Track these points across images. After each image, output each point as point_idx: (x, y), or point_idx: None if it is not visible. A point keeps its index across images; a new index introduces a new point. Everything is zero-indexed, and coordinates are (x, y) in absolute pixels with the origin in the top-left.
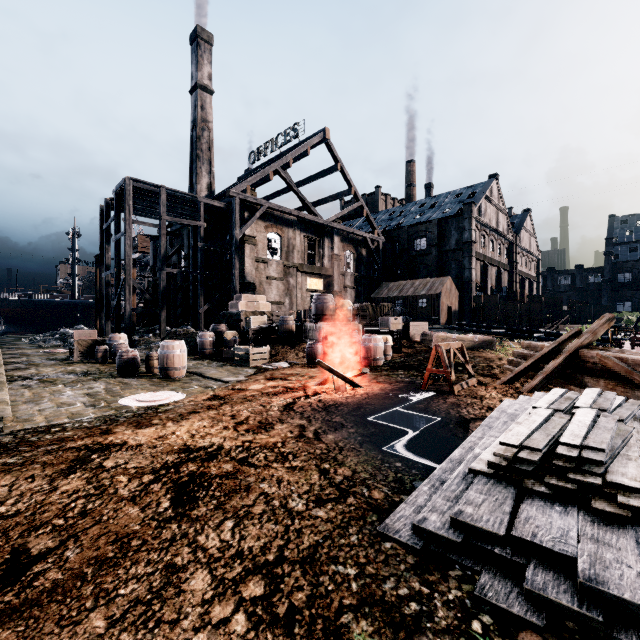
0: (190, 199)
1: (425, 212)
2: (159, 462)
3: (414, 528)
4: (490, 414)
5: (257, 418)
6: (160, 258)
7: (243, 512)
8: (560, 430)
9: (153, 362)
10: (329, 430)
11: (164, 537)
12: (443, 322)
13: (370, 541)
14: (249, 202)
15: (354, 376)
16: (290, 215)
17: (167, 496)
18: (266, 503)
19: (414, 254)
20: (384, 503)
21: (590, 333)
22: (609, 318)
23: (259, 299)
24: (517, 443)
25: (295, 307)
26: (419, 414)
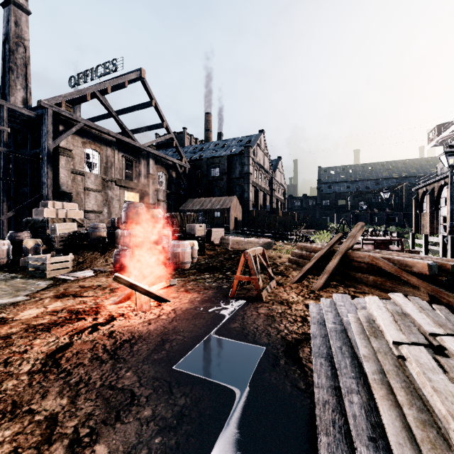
0: None
1: (218, 150)
2: None
3: None
4: (310, 330)
5: None
6: None
7: None
8: None
9: None
10: (103, 423)
11: None
12: (232, 228)
13: None
14: (64, 116)
15: (160, 289)
16: (108, 135)
17: None
18: None
19: (211, 179)
20: None
21: (353, 237)
22: (362, 225)
23: (70, 207)
24: None
25: (113, 216)
26: (239, 343)
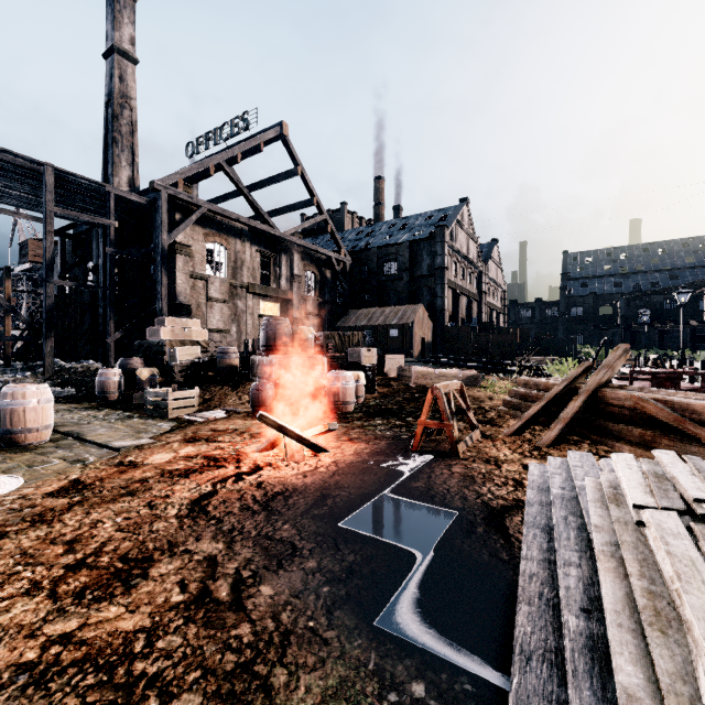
0: (94, 188)
1: (395, 233)
2: None
3: None
4: (526, 496)
5: (123, 545)
6: (44, 265)
7: None
8: None
9: None
10: (265, 569)
11: None
12: (416, 355)
13: None
14: (182, 200)
15: (316, 435)
16: (238, 222)
17: None
18: None
19: (384, 279)
20: None
21: (608, 368)
22: (626, 349)
23: (191, 324)
24: None
25: (245, 336)
26: (422, 504)
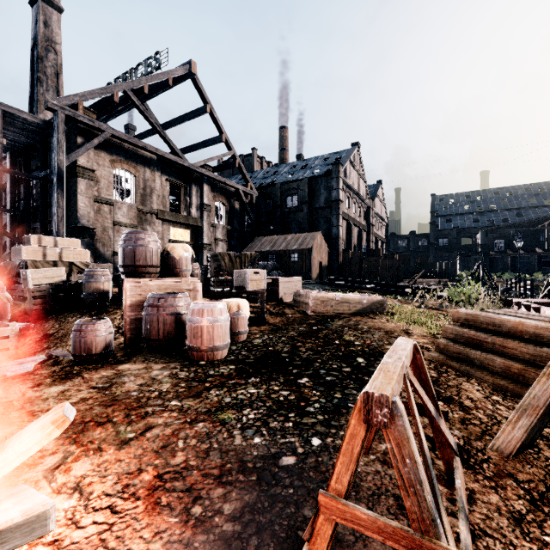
0: None
1: (297, 172)
2: None
3: None
4: None
5: None
6: None
7: None
8: None
9: None
10: None
11: None
12: (314, 277)
13: None
14: (82, 123)
15: None
16: (145, 151)
17: None
18: None
19: (287, 211)
20: None
21: None
22: None
23: (67, 244)
24: None
25: None
26: None
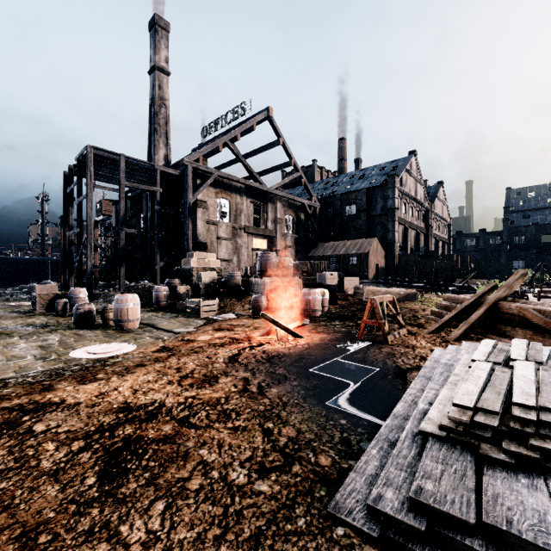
0: (147, 167)
1: (355, 182)
2: (94, 424)
3: (369, 509)
4: (424, 364)
5: (202, 371)
6: (119, 219)
7: (177, 488)
8: (507, 386)
9: (109, 314)
10: (273, 383)
11: (80, 528)
12: (371, 277)
13: (320, 526)
14: (201, 170)
15: (295, 327)
16: (238, 183)
17: (95, 469)
18: (204, 475)
19: (346, 218)
20: (332, 471)
21: (507, 287)
22: (523, 273)
23: (209, 257)
24: (471, 405)
25: (242, 264)
26: (358, 364)
